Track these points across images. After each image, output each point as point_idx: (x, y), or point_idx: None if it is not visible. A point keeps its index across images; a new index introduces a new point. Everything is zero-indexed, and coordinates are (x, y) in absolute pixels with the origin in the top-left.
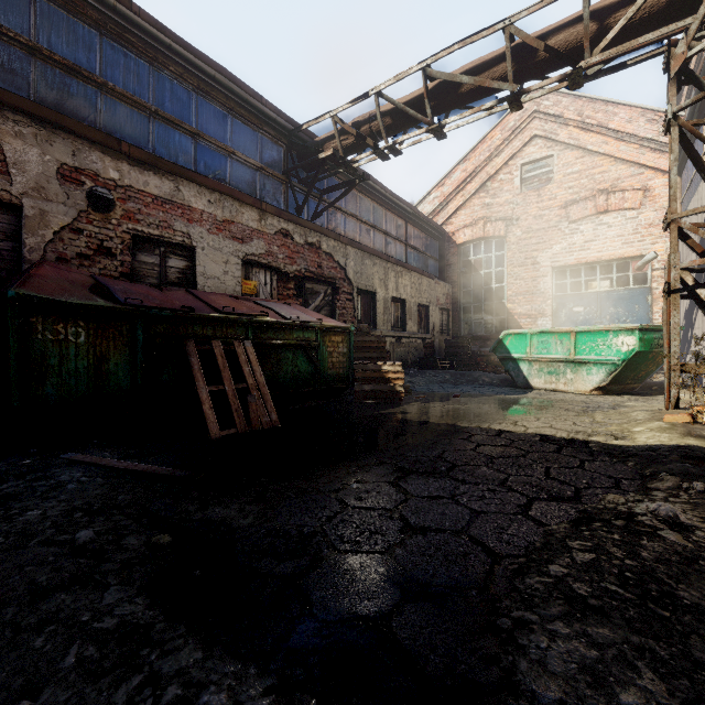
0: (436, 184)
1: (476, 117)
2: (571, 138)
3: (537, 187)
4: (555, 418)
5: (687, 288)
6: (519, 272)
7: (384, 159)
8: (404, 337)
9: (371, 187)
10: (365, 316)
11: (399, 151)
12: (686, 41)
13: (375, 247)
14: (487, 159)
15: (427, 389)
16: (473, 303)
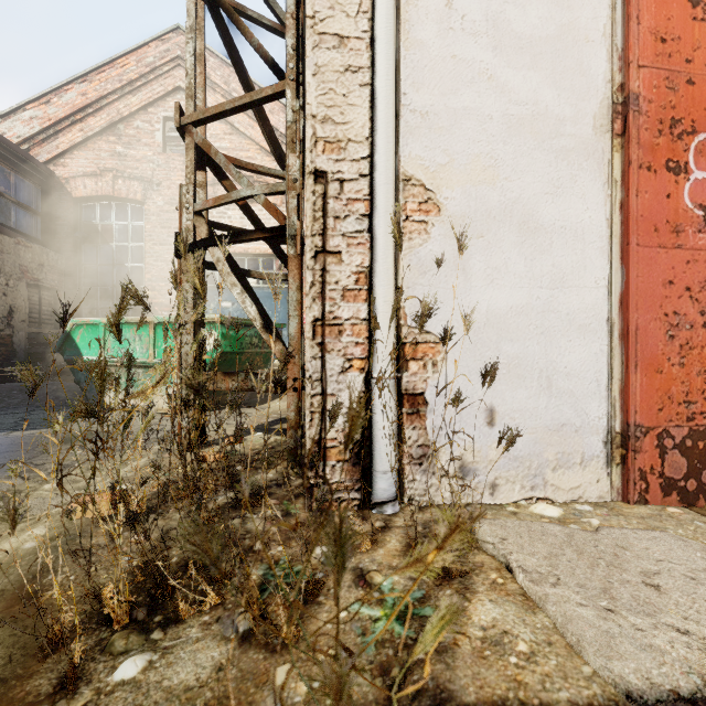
0: (36, 97)
1: None
2: None
3: (184, 153)
4: None
5: (198, 243)
6: (161, 252)
7: None
8: None
9: None
10: None
11: None
12: None
13: None
14: (118, 91)
15: None
16: (99, 285)
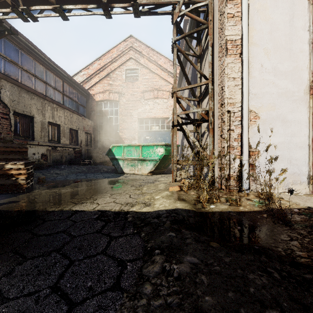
0: (85, 67)
1: (86, 12)
2: (145, 63)
3: (132, 81)
4: (122, 193)
5: (179, 124)
6: (124, 119)
7: (25, 20)
8: (59, 147)
9: (32, 49)
10: (23, 131)
11: (35, 17)
12: (179, 7)
13: (36, 89)
14: (110, 62)
15: (64, 177)
16: (104, 131)
